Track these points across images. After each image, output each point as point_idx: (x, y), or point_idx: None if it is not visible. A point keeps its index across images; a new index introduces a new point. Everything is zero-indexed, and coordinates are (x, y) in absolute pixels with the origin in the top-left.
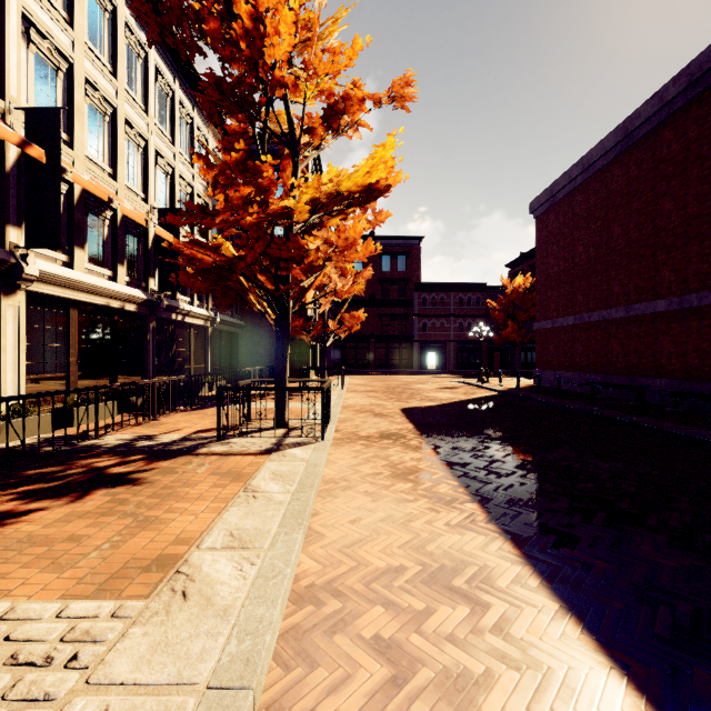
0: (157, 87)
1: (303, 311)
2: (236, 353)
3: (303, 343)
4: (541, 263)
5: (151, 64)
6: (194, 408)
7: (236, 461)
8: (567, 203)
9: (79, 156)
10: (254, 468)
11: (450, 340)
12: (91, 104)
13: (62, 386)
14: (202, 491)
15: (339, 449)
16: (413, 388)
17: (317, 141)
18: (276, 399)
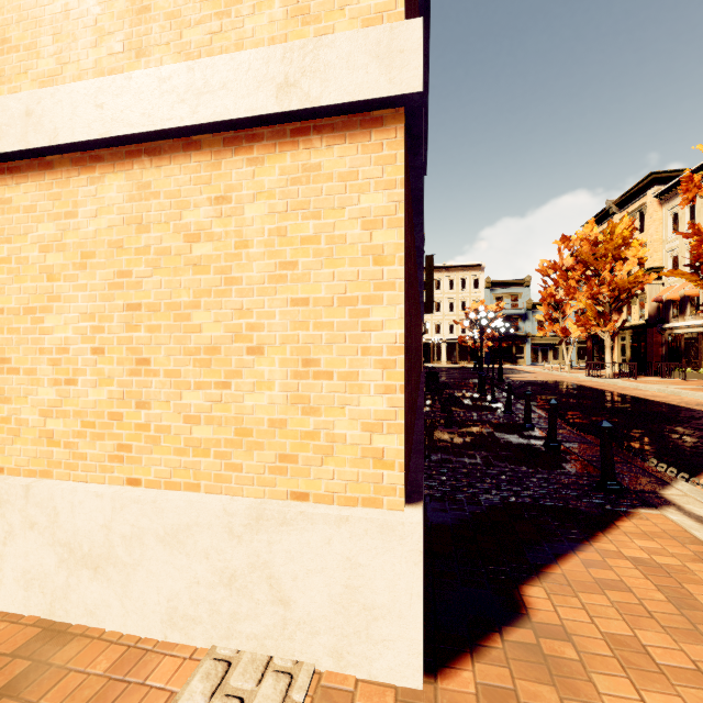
0: None
1: None
2: None
3: None
4: None
5: None
6: None
7: None
8: None
9: None
10: None
11: None
12: None
13: None
14: None
15: None
16: None
17: None
18: None
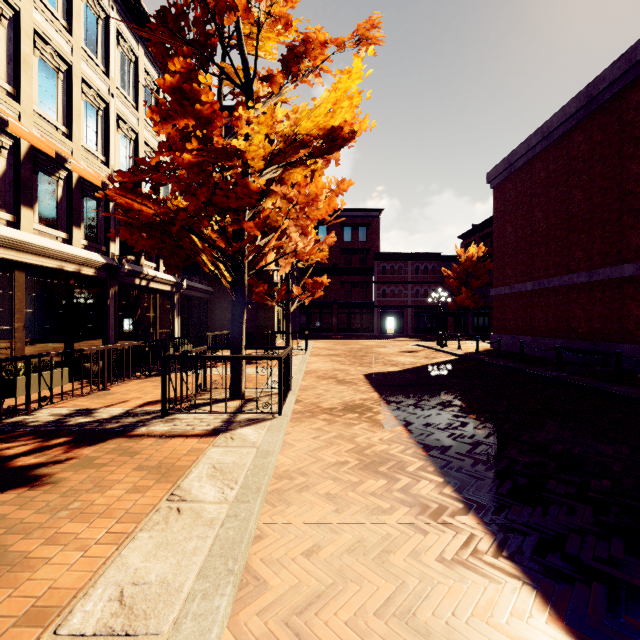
0: (119, 51)
1: (269, 278)
2: (204, 318)
3: (269, 309)
4: (498, 231)
5: (112, 27)
6: (153, 374)
7: (174, 446)
8: (525, 172)
9: (26, 110)
10: (193, 457)
11: (408, 306)
12: (42, 59)
13: (7, 353)
14: (114, 498)
15: (298, 426)
16: (375, 351)
17: (275, 89)
18: (231, 368)
